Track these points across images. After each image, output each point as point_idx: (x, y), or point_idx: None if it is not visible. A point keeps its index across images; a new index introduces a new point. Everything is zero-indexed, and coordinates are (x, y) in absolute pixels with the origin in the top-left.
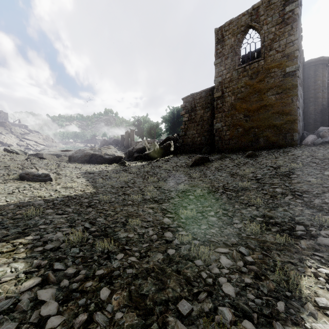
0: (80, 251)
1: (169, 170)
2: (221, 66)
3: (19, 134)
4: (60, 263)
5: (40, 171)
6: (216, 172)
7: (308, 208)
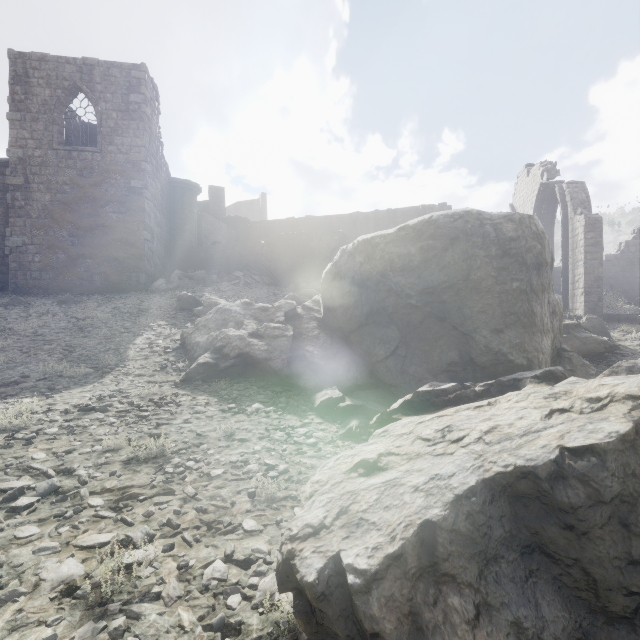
0: None
1: None
2: (23, 129)
3: None
4: None
5: None
6: None
7: (57, 362)
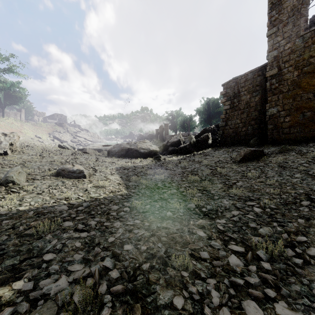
0: None
1: (212, 167)
2: (277, 36)
3: (73, 133)
4: None
5: (75, 167)
6: (282, 171)
7: None
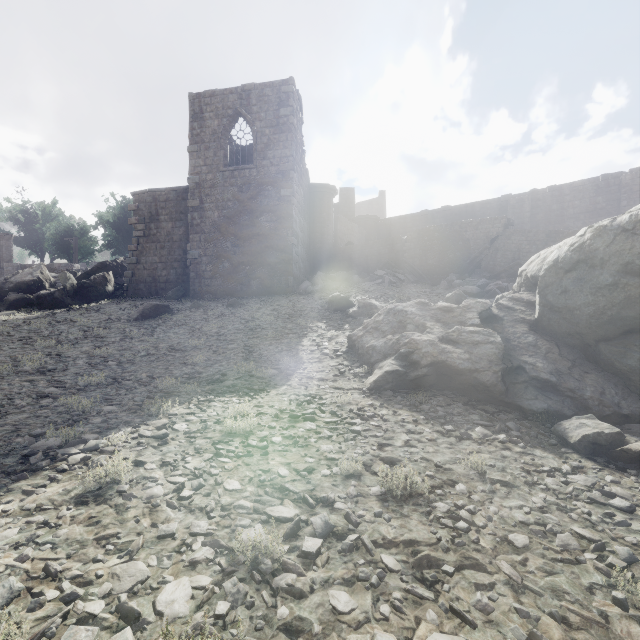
0: None
1: (91, 328)
2: (199, 158)
3: None
4: None
5: None
6: (171, 329)
7: (243, 361)
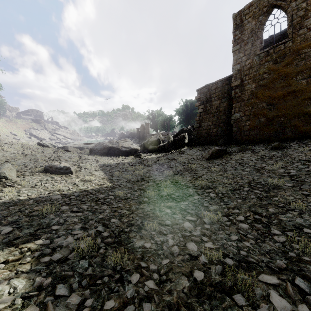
0: (90, 266)
1: (185, 163)
2: (239, 53)
3: (51, 130)
4: (64, 285)
5: (62, 164)
6: (237, 166)
7: None
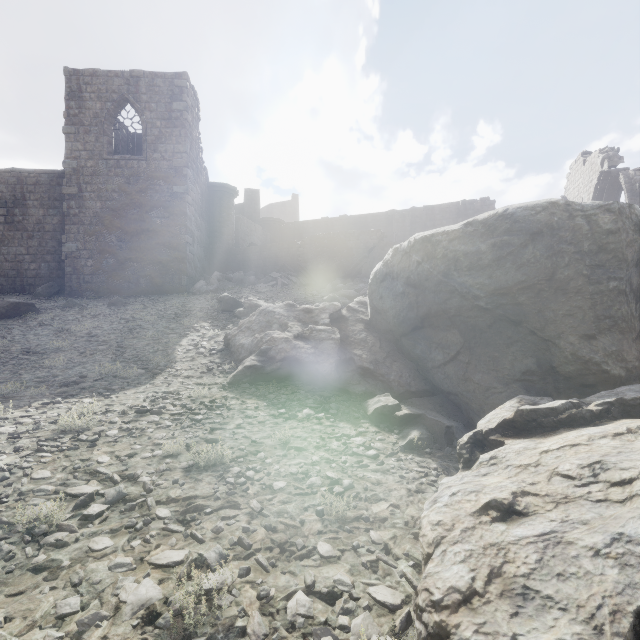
0: None
1: None
2: (77, 141)
3: None
4: None
5: None
6: (33, 330)
7: (111, 362)
